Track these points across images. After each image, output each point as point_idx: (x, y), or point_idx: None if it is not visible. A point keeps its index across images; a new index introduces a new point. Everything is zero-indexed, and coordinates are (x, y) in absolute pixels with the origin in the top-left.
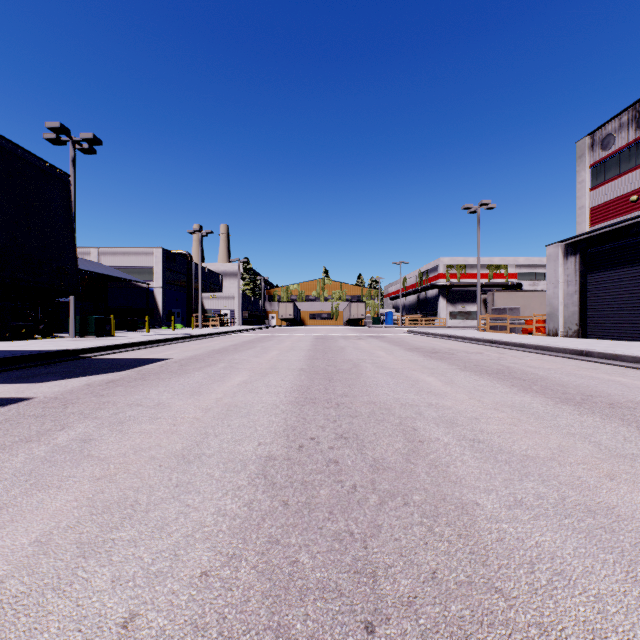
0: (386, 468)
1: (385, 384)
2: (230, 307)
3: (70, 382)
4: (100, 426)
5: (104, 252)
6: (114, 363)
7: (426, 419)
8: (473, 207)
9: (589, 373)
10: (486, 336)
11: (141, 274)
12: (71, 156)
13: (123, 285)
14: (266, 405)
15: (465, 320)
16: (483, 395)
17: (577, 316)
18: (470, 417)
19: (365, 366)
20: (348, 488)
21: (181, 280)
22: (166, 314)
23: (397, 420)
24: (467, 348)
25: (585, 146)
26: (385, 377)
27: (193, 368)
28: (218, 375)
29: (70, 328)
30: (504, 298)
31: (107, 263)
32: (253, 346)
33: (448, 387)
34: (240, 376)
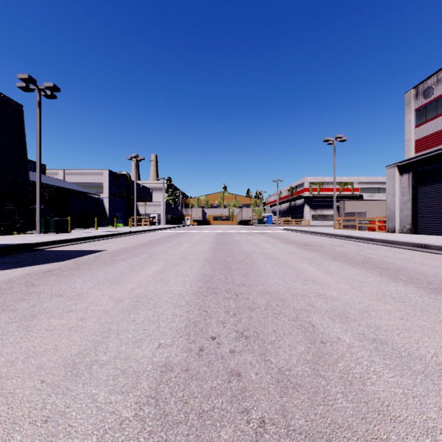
0: (295, 386)
1: (275, 273)
2: (157, 212)
3: (14, 271)
4: (10, 321)
5: (68, 173)
6: (60, 254)
7: (320, 312)
8: (331, 140)
9: (436, 263)
10: (342, 232)
11: (94, 188)
12: (37, 100)
13: (81, 196)
14: (173, 295)
15: (323, 221)
16: (361, 284)
17: (410, 218)
18: (360, 309)
19: (256, 257)
20: (255, 425)
21: (123, 193)
22: (112, 217)
23: (293, 313)
24: (330, 241)
25: (411, 96)
26: (273, 267)
27: (120, 258)
28: (138, 265)
29: (36, 227)
30: (352, 205)
31: (70, 180)
32: (171, 240)
33: (328, 276)
34: (156, 266)
